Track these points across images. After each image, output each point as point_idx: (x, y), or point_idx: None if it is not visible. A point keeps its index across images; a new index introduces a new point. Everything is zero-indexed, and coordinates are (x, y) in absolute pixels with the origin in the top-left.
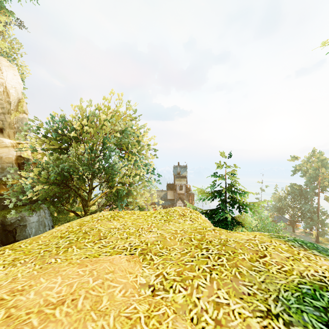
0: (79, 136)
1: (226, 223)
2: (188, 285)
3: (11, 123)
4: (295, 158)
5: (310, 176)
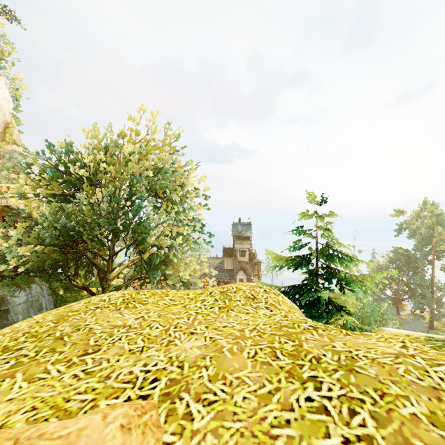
0: (93, 177)
1: (319, 308)
2: None
3: None
4: (400, 212)
5: (422, 237)
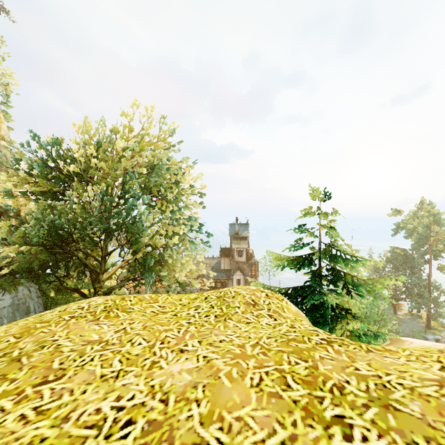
0: (84, 173)
1: (323, 312)
2: None
3: None
4: (397, 212)
5: (419, 237)
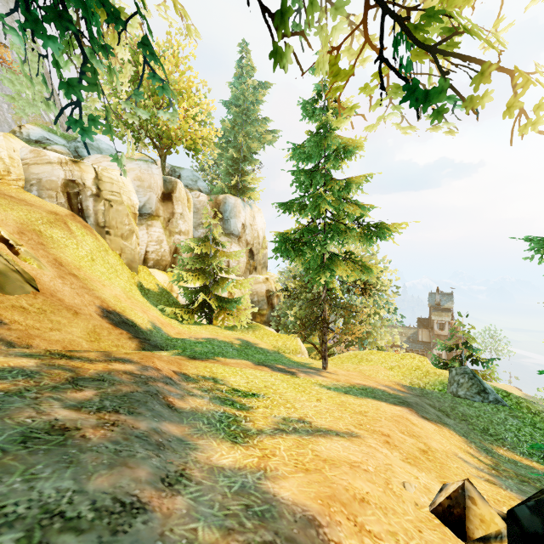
0: None
1: None
2: (405, 377)
3: (260, 260)
4: None
5: None
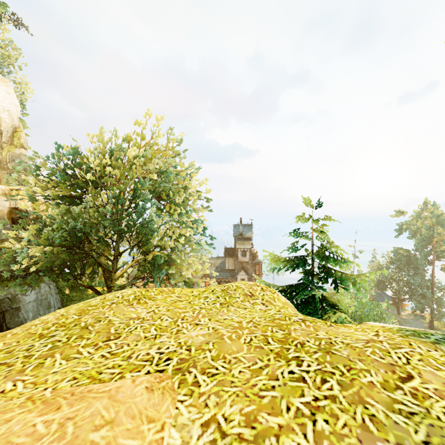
0: (99, 180)
1: (314, 306)
2: None
3: (3, 161)
4: (401, 212)
5: (422, 238)
